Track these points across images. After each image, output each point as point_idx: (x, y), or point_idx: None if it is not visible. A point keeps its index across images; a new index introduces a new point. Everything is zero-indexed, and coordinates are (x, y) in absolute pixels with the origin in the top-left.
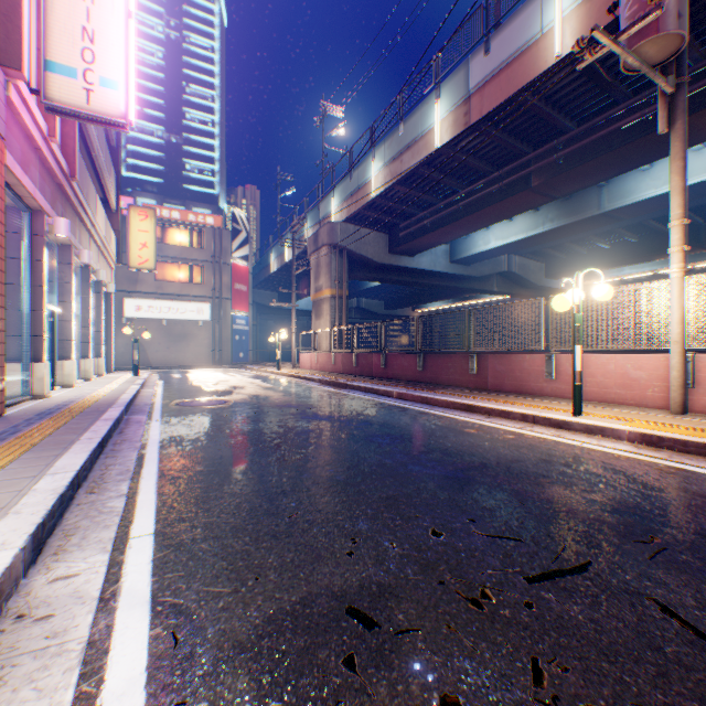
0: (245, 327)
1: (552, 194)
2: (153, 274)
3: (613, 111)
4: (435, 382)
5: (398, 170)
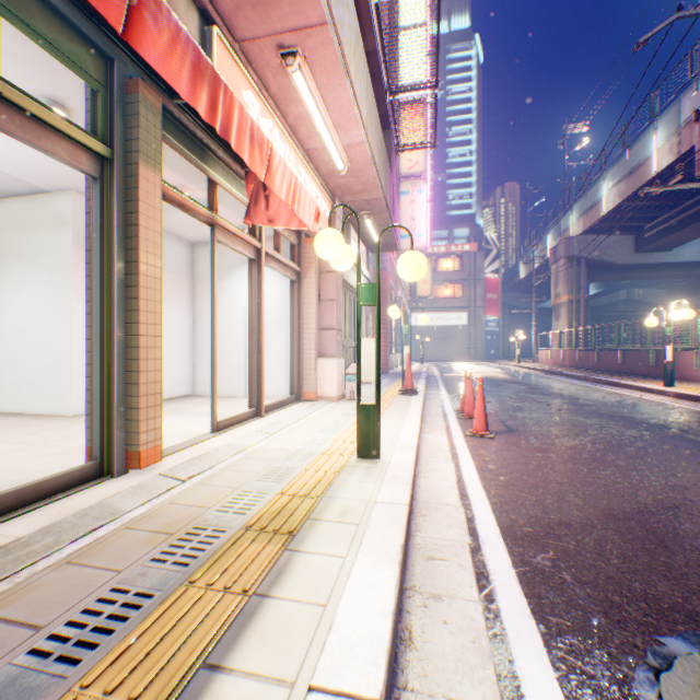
0: (494, 328)
1: None
2: None
3: None
4: (629, 372)
5: (623, 191)
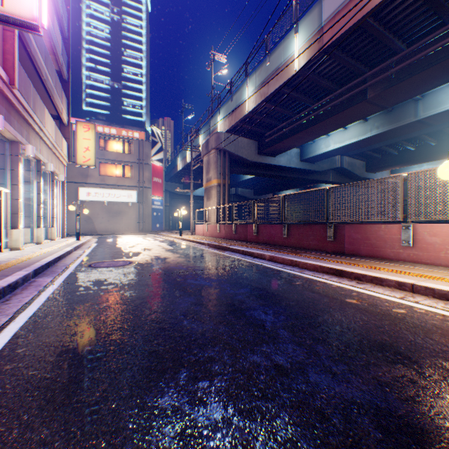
0: (160, 206)
1: (382, 104)
2: (98, 171)
3: (441, 31)
4: (297, 246)
5: (266, 91)
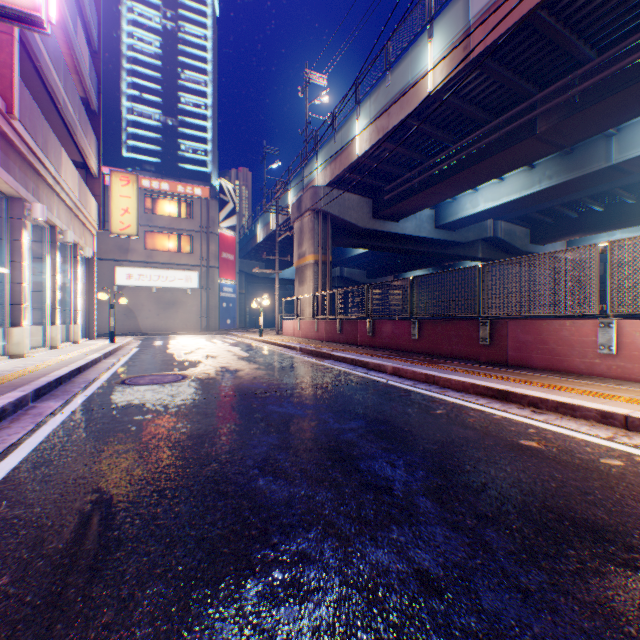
0: (232, 294)
1: (559, 142)
2: (144, 243)
3: None
4: (433, 353)
5: (385, 124)
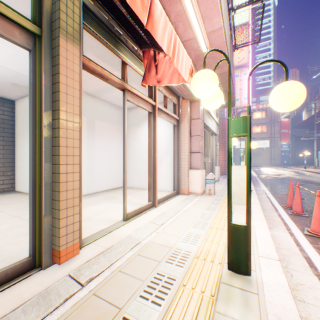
0: (286, 148)
1: None
2: None
3: None
4: None
5: None
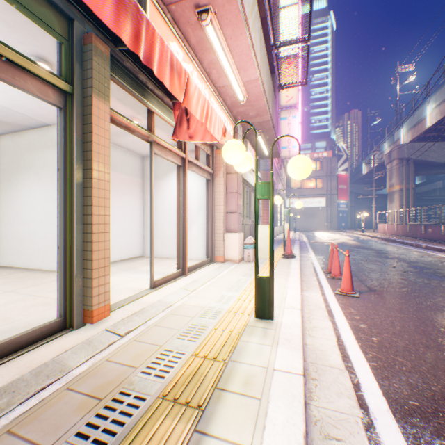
0: (344, 208)
1: None
2: None
3: None
4: None
5: (444, 109)
